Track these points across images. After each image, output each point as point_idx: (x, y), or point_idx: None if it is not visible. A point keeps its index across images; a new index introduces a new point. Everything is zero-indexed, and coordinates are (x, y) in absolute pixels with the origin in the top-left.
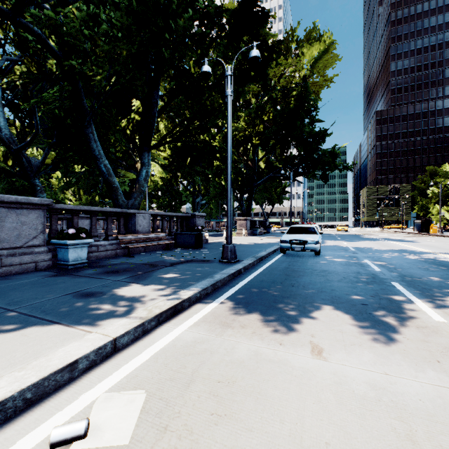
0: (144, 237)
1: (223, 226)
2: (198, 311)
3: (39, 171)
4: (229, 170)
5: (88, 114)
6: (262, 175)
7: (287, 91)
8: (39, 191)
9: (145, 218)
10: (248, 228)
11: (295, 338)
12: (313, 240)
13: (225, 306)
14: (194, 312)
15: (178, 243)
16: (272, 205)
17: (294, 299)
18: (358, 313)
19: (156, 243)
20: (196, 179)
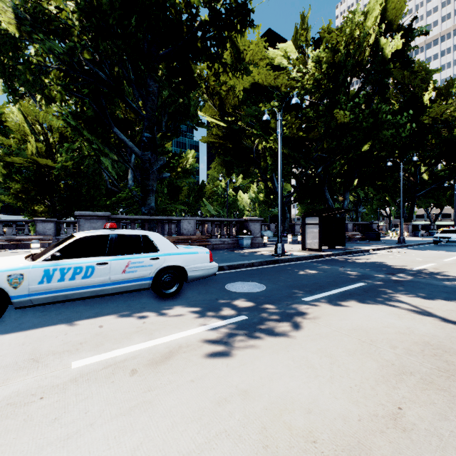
0: (352, 234)
1: (380, 229)
2: (397, 249)
3: (287, 203)
4: (401, 206)
5: (327, 183)
6: (424, 185)
7: (449, 122)
8: (287, 212)
9: (350, 225)
10: (410, 231)
11: (424, 251)
12: (455, 236)
13: (404, 249)
14: (396, 249)
15: (365, 237)
16: (440, 208)
17: (428, 249)
18: (448, 251)
19: (358, 237)
20: (361, 195)
